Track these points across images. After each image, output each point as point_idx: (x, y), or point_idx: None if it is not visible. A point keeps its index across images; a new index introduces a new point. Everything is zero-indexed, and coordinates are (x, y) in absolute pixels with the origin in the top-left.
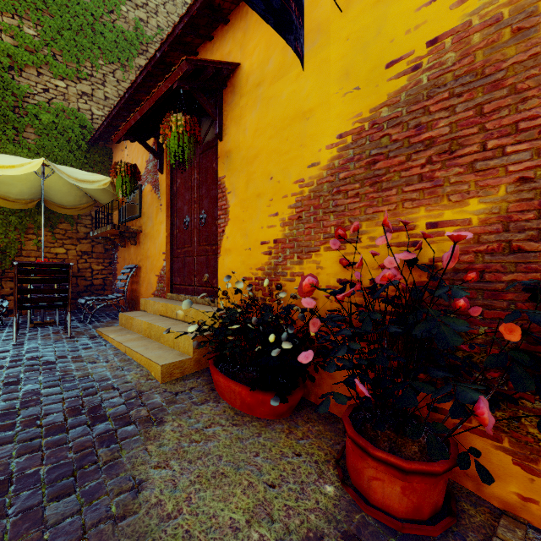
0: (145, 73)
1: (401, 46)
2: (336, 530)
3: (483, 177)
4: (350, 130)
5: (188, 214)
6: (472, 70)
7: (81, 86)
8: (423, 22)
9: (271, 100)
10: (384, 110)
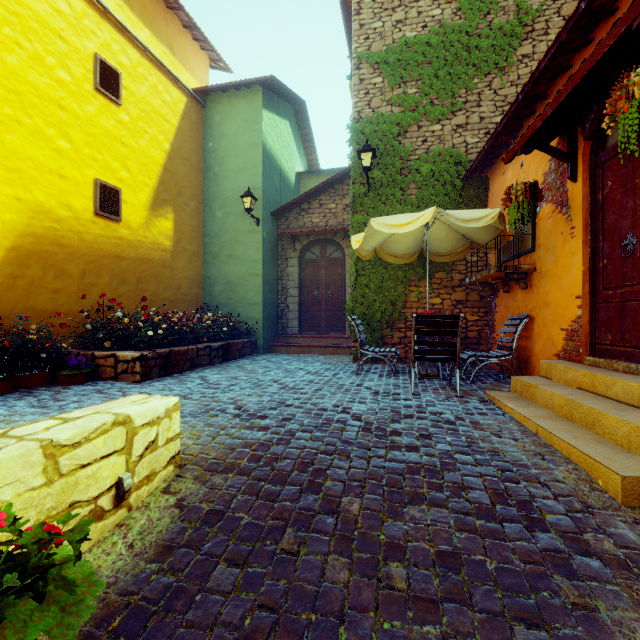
0: (555, 47)
1: None
2: None
3: None
4: None
5: (633, 231)
6: None
7: (455, 120)
8: None
9: None
10: None
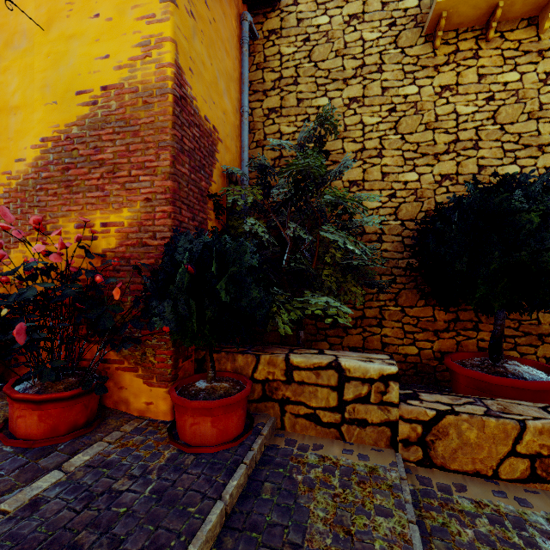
0: None
1: (86, 82)
2: None
3: (130, 194)
4: (50, 137)
5: None
6: (125, 119)
7: None
8: (99, 70)
9: None
10: (75, 128)
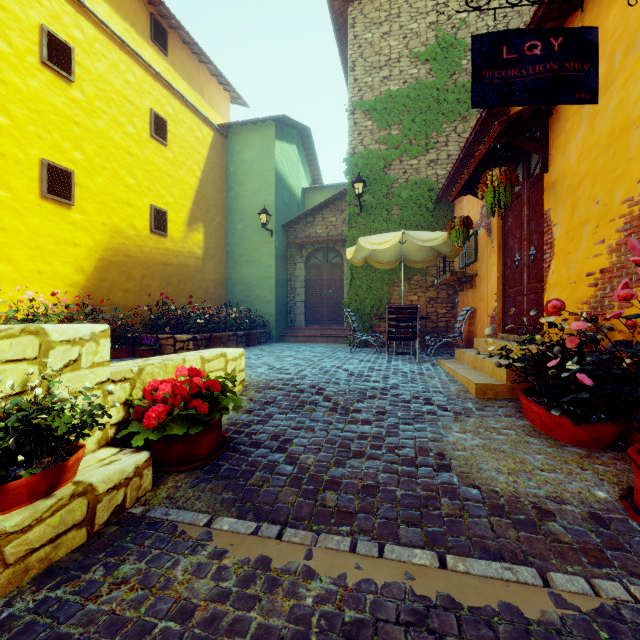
0: (474, 133)
1: None
2: (586, 508)
3: None
4: None
5: (518, 252)
6: None
7: (429, 156)
8: None
9: (597, 116)
10: None
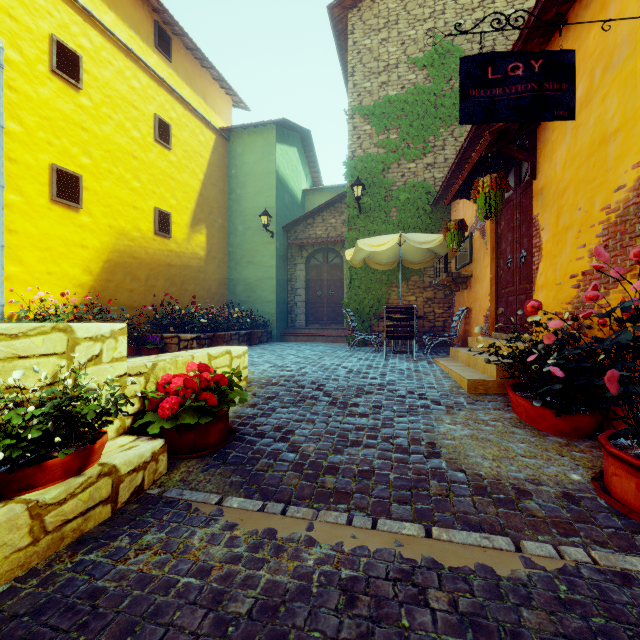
0: (468, 139)
1: None
2: (560, 488)
3: None
4: None
5: (510, 254)
6: None
7: (426, 160)
8: None
9: (579, 128)
10: None
